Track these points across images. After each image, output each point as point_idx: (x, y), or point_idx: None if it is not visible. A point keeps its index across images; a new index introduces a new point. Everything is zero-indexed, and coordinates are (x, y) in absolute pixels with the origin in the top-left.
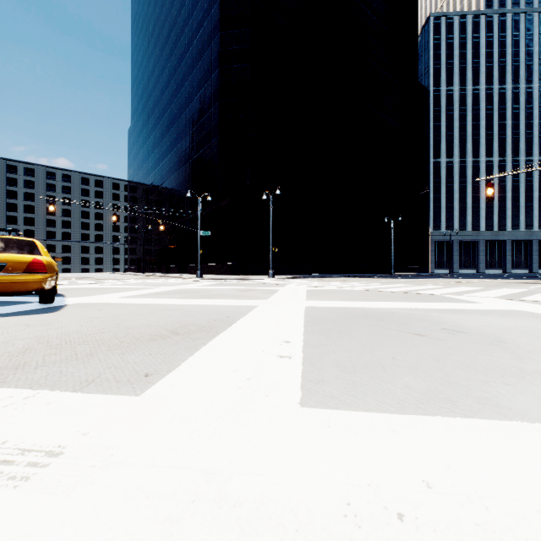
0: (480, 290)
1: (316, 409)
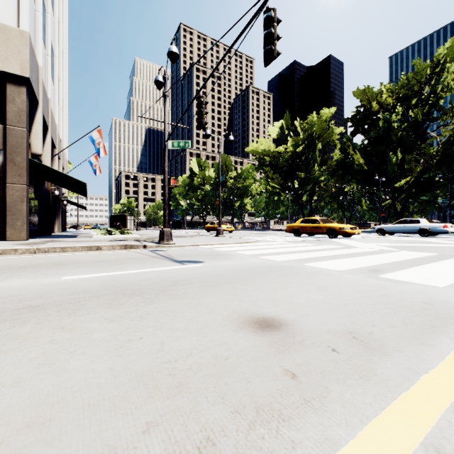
0: (337, 257)
1: (413, 239)
